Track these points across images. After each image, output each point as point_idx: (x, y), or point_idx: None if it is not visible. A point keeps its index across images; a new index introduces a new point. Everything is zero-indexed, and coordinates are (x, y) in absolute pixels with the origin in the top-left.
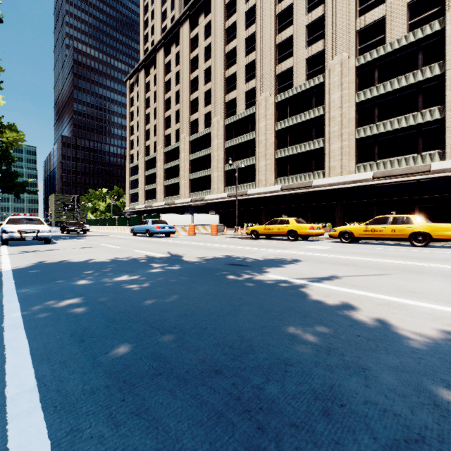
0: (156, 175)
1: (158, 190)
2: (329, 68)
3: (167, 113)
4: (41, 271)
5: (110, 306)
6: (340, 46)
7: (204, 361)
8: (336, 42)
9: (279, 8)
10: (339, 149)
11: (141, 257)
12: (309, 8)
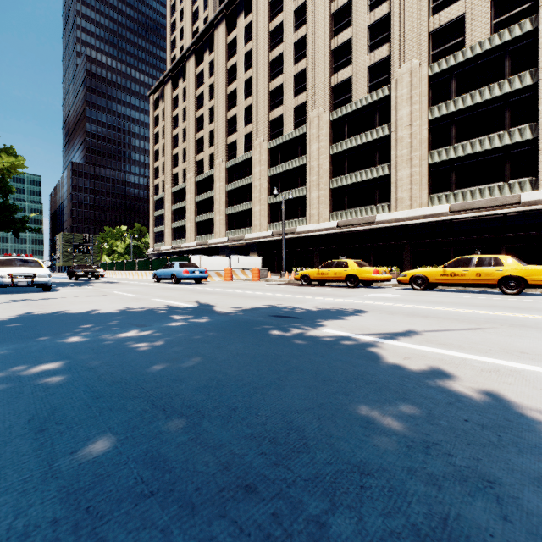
0: (186, 210)
1: (188, 228)
2: (396, 77)
3: (199, 134)
4: (24, 325)
5: (102, 373)
6: (409, 51)
7: (227, 467)
8: (404, 46)
9: (335, 6)
10: (408, 176)
11: (160, 307)
12: (372, 5)
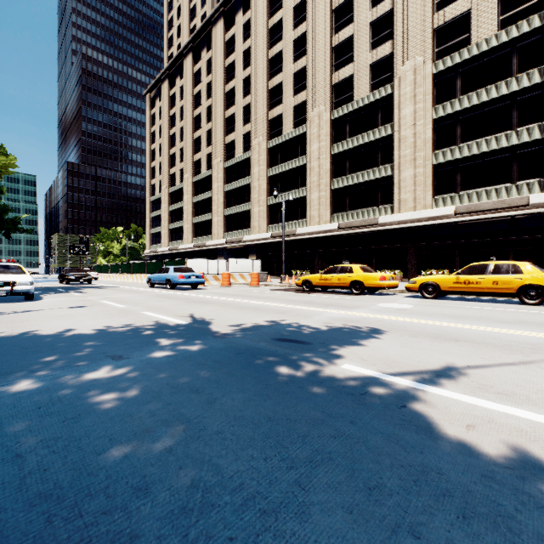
0: (183, 211)
1: (185, 229)
2: (399, 75)
3: (196, 133)
4: None
5: (31, 469)
6: (412, 48)
7: None
8: (408, 43)
9: (336, 2)
10: (411, 177)
11: (147, 325)
12: (374, 1)
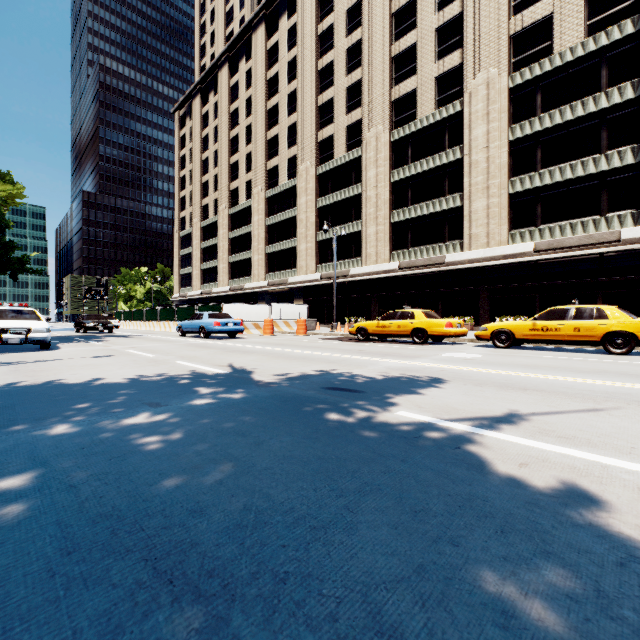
0: (218, 248)
1: (220, 269)
2: (469, 90)
3: (233, 157)
4: (0, 404)
5: (87, 496)
6: (485, 58)
7: None
8: (480, 53)
9: (396, 4)
10: (484, 208)
11: (183, 374)
12: (440, 3)
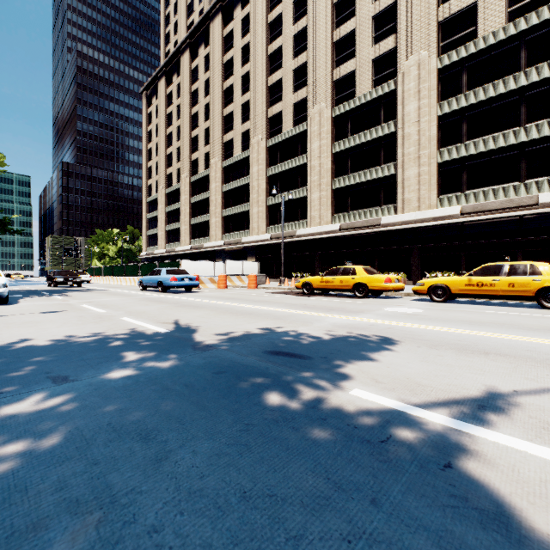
0: (180, 212)
1: (182, 230)
2: (402, 70)
3: (194, 132)
4: None
5: None
6: (416, 42)
7: None
8: (412, 37)
9: None
10: (416, 176)
11: (119, 334)
12: None
